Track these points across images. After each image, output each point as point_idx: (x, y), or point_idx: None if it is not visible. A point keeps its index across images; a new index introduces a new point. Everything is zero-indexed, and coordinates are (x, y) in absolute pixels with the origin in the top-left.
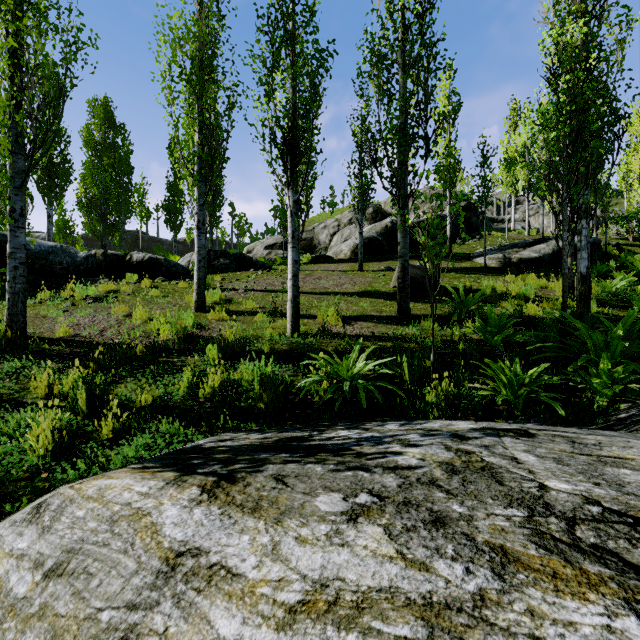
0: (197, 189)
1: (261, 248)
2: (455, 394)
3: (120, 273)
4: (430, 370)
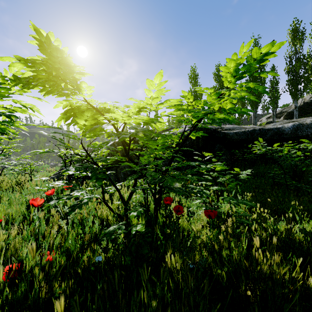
0: None
1: (264, 119)
2: None
3: None
4: None
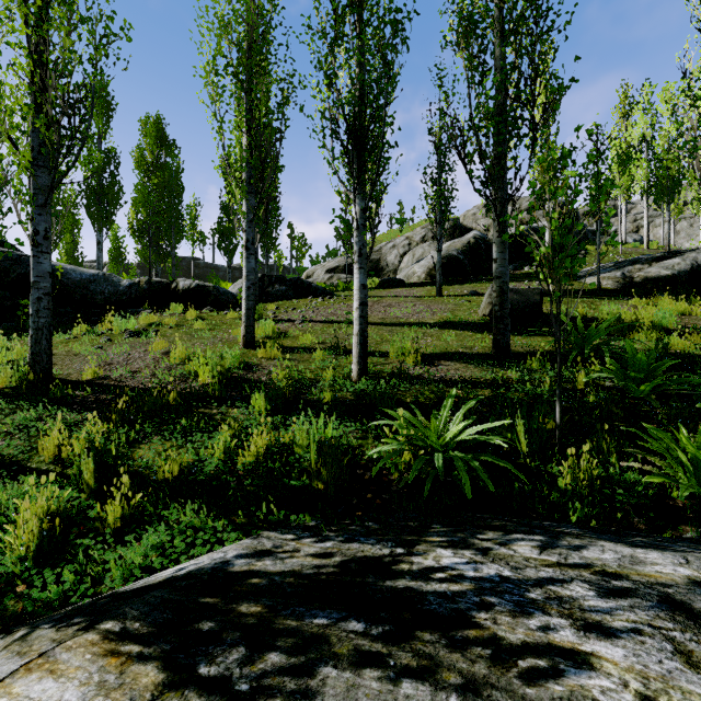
0: (245, 202)
1: (322, 272)
2: (601, 477)
3: (165, 303)
4: (552, 434)
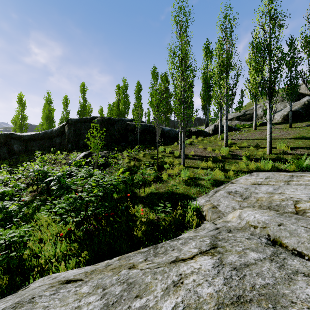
0: (225, 106)
1: None
2: None
3: (188, 136)
4: None
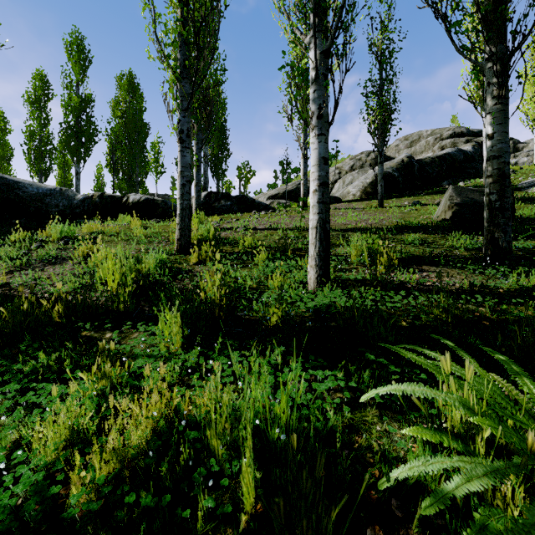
0: (180, 88)
1: (264, 199)
2: None
3: (116, 216)
4: None
